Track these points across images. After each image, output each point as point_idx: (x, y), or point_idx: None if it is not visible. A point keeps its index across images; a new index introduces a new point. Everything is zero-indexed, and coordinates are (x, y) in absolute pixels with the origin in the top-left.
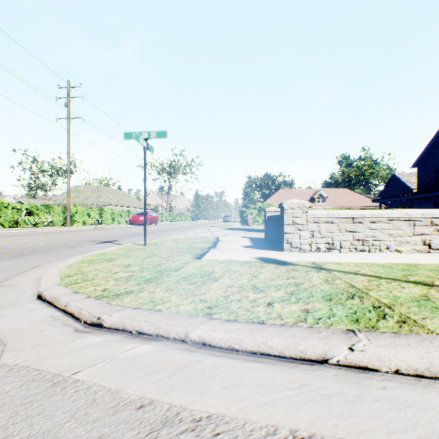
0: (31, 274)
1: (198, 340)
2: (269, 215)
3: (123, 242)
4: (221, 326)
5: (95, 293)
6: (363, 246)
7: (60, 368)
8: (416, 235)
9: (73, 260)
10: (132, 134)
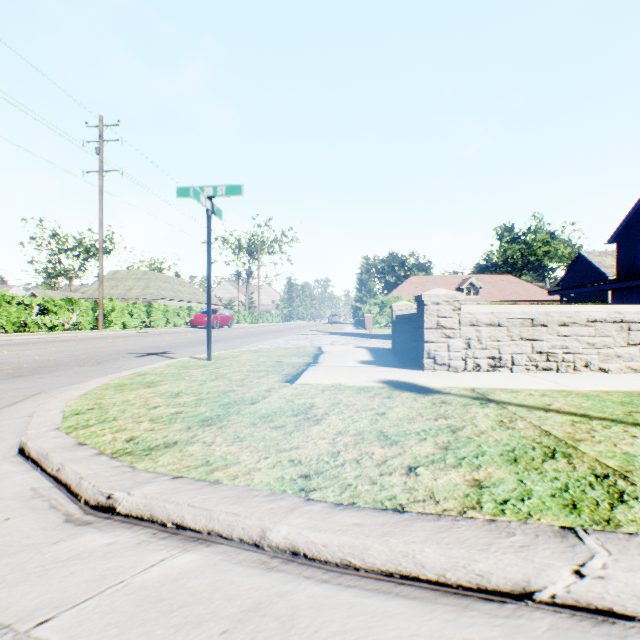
0: (23, 407)
1: (284, 546)
2: (398, 313)
3: (177, 354)
4: (327, 519)
5: (111, 447)
6: (547, 362)
7: (15, 611)
8: (631, 345)
9: (93, 384)
10: (188, 189)
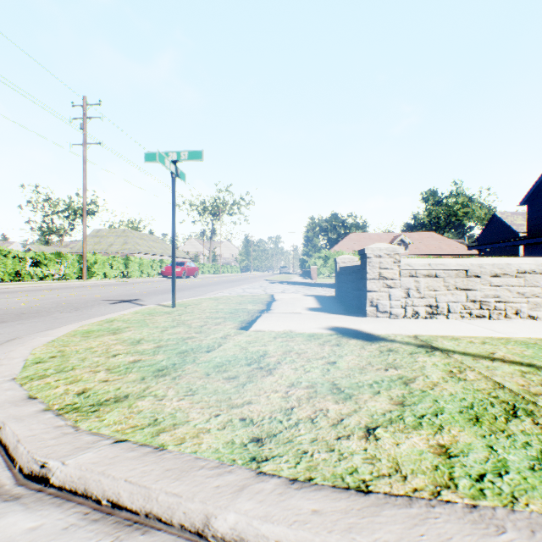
0: None
1: (231, 538)
2: (341, 265)
3: (146, 302)
4: (281, 504)
5: (60, 401)
6: (481, 310)
7: None
8: None
9: (63, 331)
10: (155, 154)
